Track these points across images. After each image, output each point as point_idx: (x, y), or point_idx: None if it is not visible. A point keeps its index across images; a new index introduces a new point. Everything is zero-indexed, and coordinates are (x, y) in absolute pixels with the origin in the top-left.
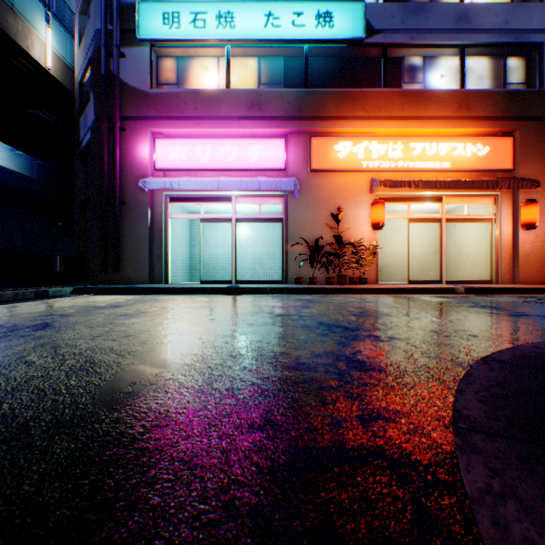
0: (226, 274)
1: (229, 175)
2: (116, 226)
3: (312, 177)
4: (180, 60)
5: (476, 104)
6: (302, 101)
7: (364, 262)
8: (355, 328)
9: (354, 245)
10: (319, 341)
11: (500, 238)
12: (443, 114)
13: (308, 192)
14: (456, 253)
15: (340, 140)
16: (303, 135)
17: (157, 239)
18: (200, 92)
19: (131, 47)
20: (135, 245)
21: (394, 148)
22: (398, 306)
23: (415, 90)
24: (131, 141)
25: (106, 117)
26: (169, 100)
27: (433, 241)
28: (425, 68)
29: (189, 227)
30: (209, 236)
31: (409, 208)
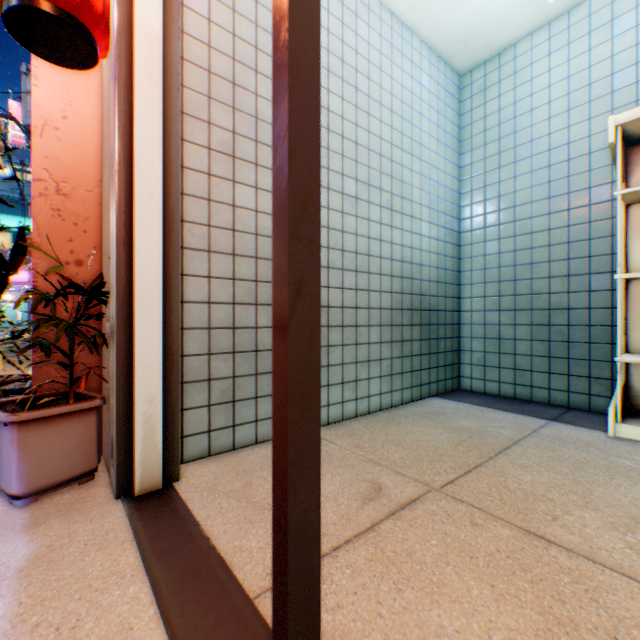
0: None
1: None
2: None
3: None
4: None
5: None
6: None
7: None
8: None
9: None
10: None
11: None
12: None
13: None
14: None
15: None
16: None
17: None
18: None
19: None
20: None
21: None
22: None
23: None
24: None
25: None
26: None
27: None
28: None
29: None
30: None
31: None
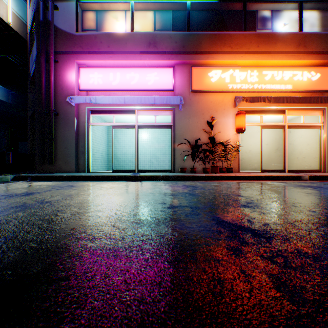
0: (132, 165)
1: (133, 95)
2: (50, 130)
3: (192, 96)
4: (99, 13)
5: (311, 43)
6: (185, 41)
7: (229, 157)
8: (265, 232)
9: (223, 144)
10: (239, 274)
11: (327, 139)
12: (287, 50)
13: (190, 106)
14: (290, 150)
15: (212, 68)
16: (186, 66)
17: (82, 140)
18: (112, 34)
19: (62, 1)
20: (65, 144)
21: (252, 75)
22: (274, 194)
23: (266, 33)
24: (62, 70)
25: (43, 51)
26: (90, 39)
27: (274, 142)
28: (272, 19)
29: (107, 133)
30: (121, 139)
31: (261, 118)
